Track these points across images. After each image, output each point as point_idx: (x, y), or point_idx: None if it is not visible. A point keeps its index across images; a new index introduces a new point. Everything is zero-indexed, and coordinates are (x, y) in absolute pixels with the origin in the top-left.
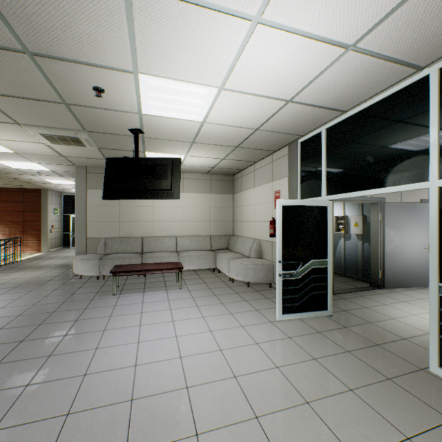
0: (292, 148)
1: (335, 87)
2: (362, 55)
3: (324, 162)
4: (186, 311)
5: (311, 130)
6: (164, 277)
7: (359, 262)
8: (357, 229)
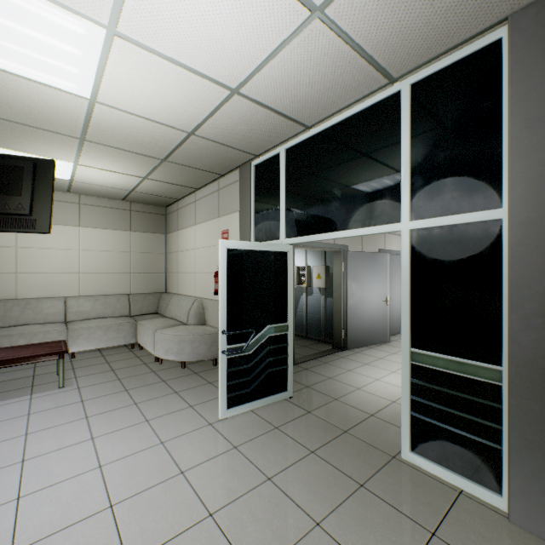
0: (244, 172)
1: (297, 82)
2: (331, 33)
3: (283, 194)
4: (59, 433)
5: (267, 148)
6: (36, 369)
7: (322, 320)
8: (320, 282)
